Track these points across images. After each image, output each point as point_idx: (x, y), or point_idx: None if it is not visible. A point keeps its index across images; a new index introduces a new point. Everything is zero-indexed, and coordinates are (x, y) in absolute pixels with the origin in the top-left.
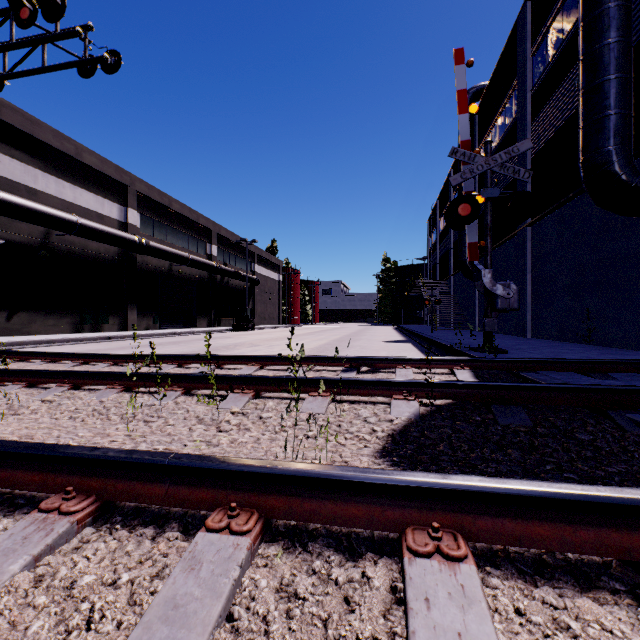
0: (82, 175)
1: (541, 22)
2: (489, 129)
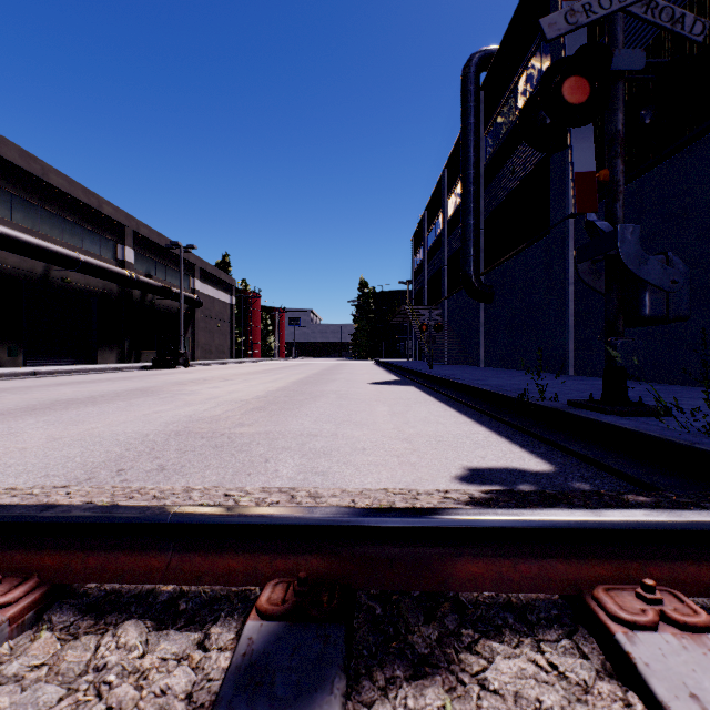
0: None
1: None
2: (501, 104)
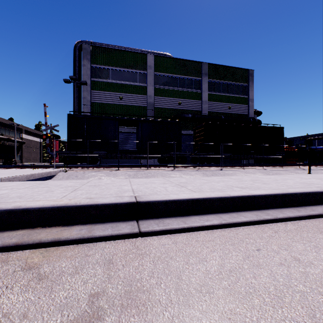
0: None
1: None
2: None
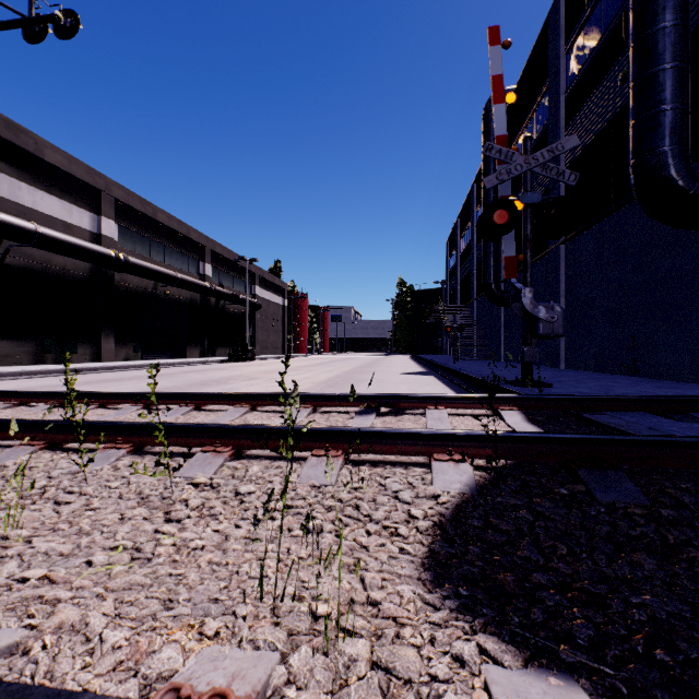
0: (44, 175)
1: (577, 15)
2: (516, 138)
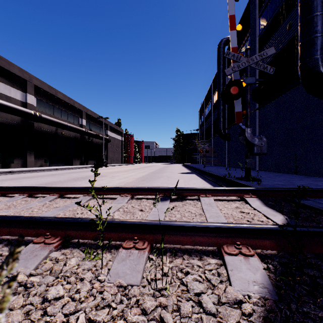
0: None
1: None
2: None
